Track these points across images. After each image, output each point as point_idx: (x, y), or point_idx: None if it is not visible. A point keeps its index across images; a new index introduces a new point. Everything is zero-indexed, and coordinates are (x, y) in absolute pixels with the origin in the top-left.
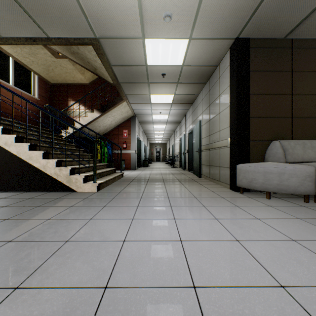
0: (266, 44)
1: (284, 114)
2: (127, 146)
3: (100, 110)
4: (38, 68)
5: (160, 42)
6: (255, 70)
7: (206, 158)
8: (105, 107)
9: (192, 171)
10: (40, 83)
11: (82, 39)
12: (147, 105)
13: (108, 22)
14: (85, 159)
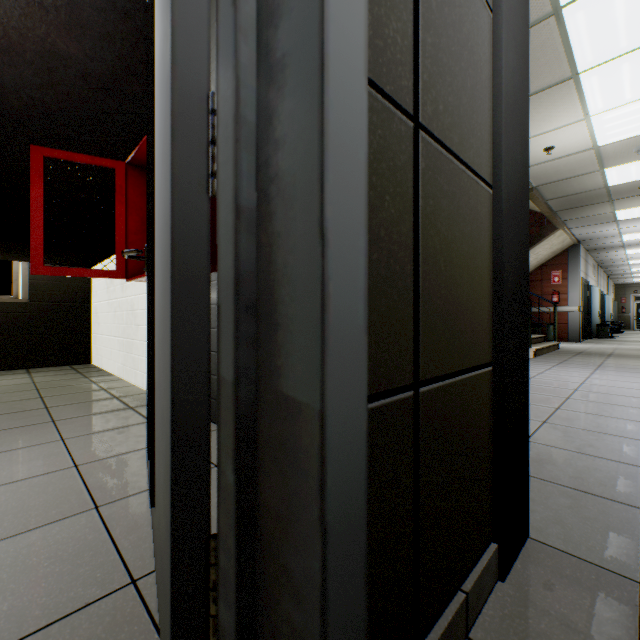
0: None
1: None
2: (560, 299)
3: None
4: None
5: (630, 165)
6: None
7: None
8: None
9: None
10: None
11: None
12: (608, 224)
13: (551, 175)
14: None
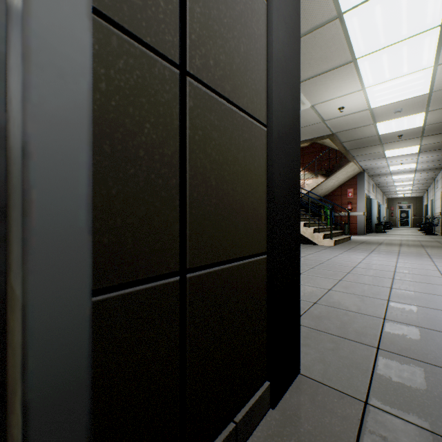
0: None
1: None
2: (352, 207)
3: (324, 175)
4: None
5: (392, 121)
6: None
7: None
8: (330, 171)
9: None
10: None
11: (321, 137)
12: (381, 159)
13: (344, 125)
14: (317, 222)
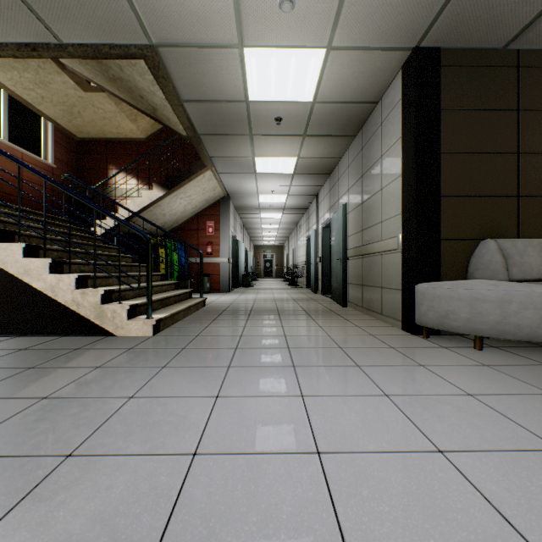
0: (471, 59)
1: (504, 190)
2: (214, 250)
3: (164, 185)
4: (53, 111)
5: (272, 55)
6: (449, 108)
7: (355, 272)
8: (174, 180)
9: (329, 295)
10: (57, 138)
11: (125, 47)
12: (250, 177)
13: (173, 13)
14: (135, 273)
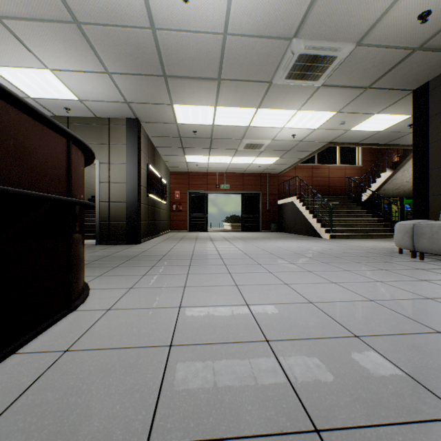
0: None
1: None
2: None
3: (391, 168)
4: None
5: (361, 125)
6: (435, 114)
7: None
8: (396, 163)
9: None
10: (363, 150)
11: (324, 146)
12: None
13: (324, 138)
14: (349, 219)
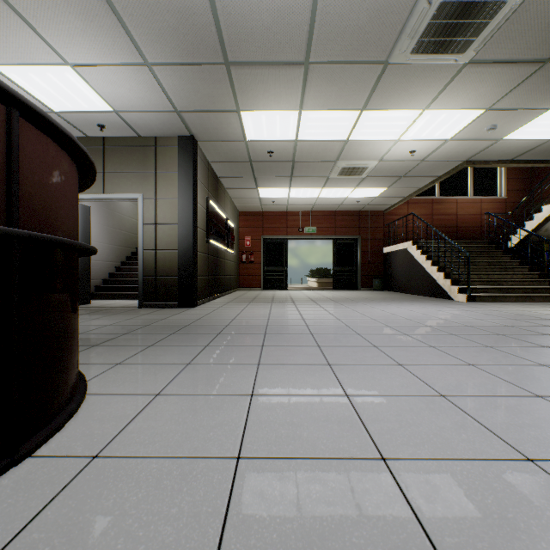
0: None
1: None
2: None
3: None
4: None
5: (522, 130)
6: None
7: None
8: None
9: None
10: (508, 175)
11: (456, 167)
12: None
13: (458, 154)
14: (494, 272)
